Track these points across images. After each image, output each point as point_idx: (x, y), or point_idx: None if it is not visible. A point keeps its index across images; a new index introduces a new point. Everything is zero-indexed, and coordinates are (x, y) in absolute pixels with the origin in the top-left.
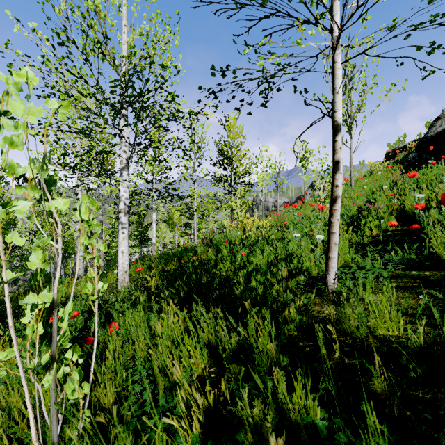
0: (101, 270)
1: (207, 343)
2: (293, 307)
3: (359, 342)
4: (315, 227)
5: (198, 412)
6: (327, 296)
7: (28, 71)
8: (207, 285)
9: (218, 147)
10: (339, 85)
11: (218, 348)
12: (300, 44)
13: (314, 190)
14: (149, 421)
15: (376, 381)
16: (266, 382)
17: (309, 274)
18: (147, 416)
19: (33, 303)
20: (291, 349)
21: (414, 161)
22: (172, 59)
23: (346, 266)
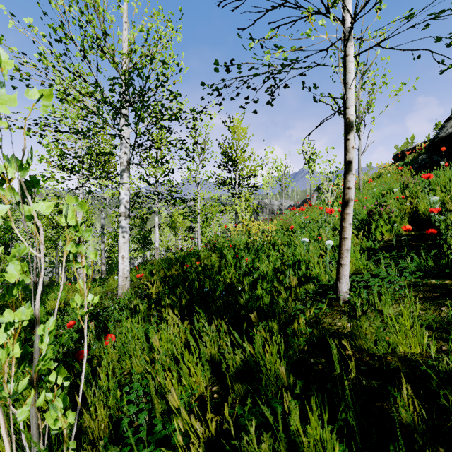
0: (103, 274)
1: (209, 359)
2: (302, 319)
3: (377, 360)
4: (323, 231)
5: (198, 442)
6: (339, 306)
7: (3, 56)
8: (210, 293)
9: (222, 149)
10: (352, 80)
11: (222, 363)
12: (310, 36)
13: (322, 193)
14: (144, 450)
15: (401, 409)
16: (275, 408)
17: (318, 281)
18: (142, 445)
19: (8, 321)
20: (302, 367)
21: (425, 163)
22: (174, 56)
23: (358, 273)
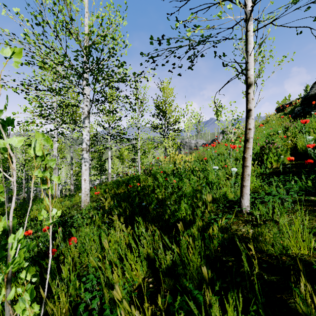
0: (72, 192)
1: (146, 257)
2: (216, 227)
3: (274, 259)
4: (228, 161)
5: None
6: (242, 216)
7: None
8: (147, 206)
9: (156, 104)
10: (251, 49)
11: (155, 259)
12: (220, 17)
13: (227, 134)
14: None
15: (298, 301)
16: (197, 298)
17: (225, 198)
18: None
19: None
20: (217, 264)
21: (299, 113)
22: (121, 36)
23: (255, 192)
